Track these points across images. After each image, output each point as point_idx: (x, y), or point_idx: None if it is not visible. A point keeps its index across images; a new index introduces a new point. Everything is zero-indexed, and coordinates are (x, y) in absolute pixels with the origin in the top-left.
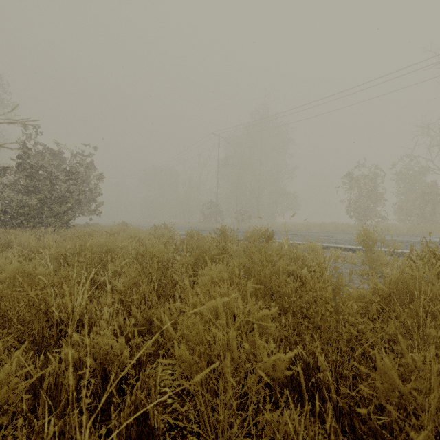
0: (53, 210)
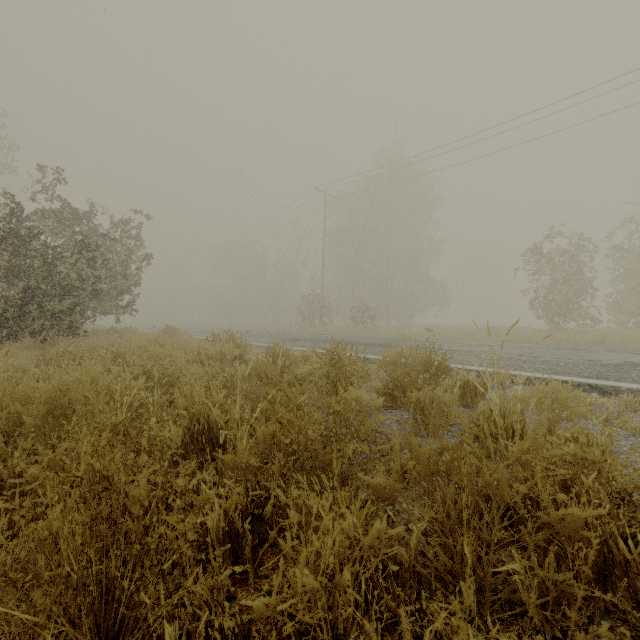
0: (46, 306)
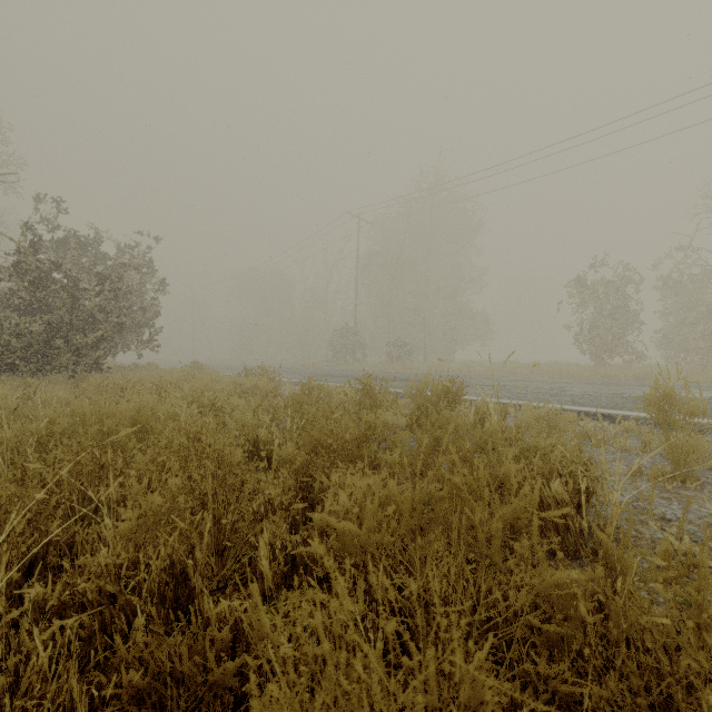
0: (72, 341)
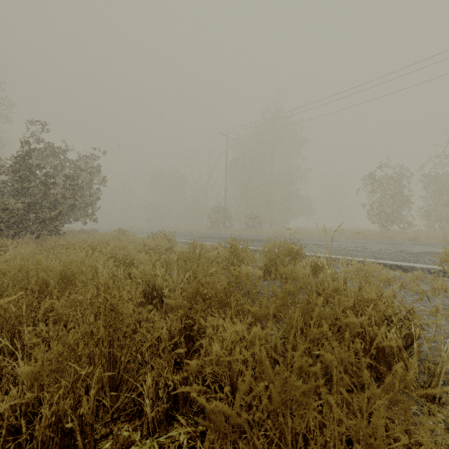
0: (38, 215)
